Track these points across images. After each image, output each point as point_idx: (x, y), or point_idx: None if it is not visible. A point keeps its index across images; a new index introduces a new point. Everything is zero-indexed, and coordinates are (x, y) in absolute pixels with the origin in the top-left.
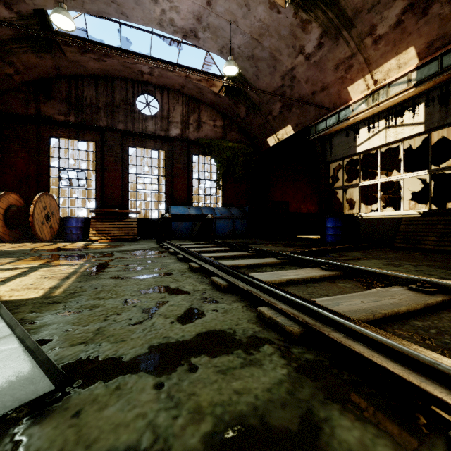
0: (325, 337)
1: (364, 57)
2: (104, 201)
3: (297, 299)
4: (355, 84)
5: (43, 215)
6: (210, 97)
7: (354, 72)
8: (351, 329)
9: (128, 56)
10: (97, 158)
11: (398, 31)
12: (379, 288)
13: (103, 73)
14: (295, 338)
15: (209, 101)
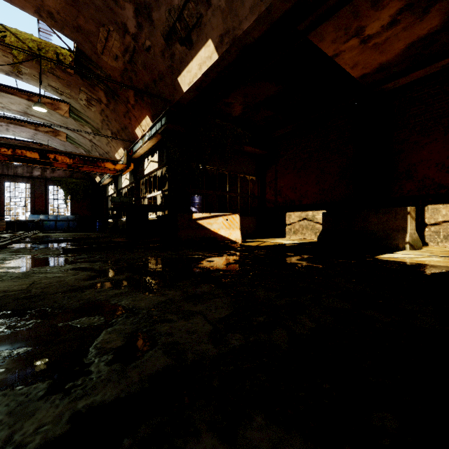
0: None
1: None
2: None
3: None
4: None
5: None
6: None
7: None
8: None
9: (2, 139)
10: None
11: None
12: None
13: None
14: None
15: None
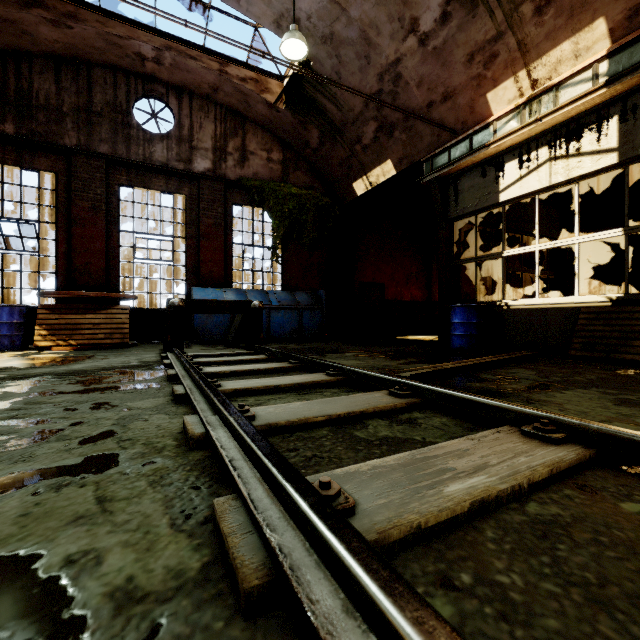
0: None
1: (518, 39)
2: (72, 278)
3: None
4: (500, 88)
5: None
6: (261, 111)
7: (498, 66)
8: None
9: (115, 24)
10: (59, 201)
11: None
12: None
13: (69, 52)
14: None
15: (260, 118)
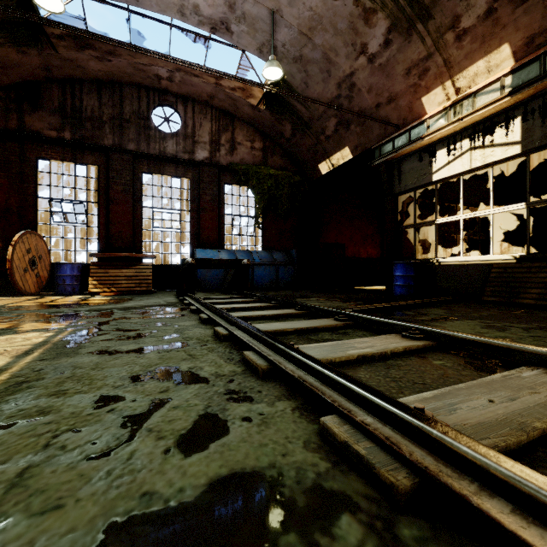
0: (470, 508)
1: (444, 58)
2: (110, 243)
3: (393, 408)
4: (431, 94)
5: (26, 260)
6: (246, 111)
7: (430, 78)
8: (531, 497)
9: (141, 55)
10: (101, 186)
11: (489, 23)
12: (496, 368)
13: (108, 77)
14: (402, 500)
15: (246, 117)
